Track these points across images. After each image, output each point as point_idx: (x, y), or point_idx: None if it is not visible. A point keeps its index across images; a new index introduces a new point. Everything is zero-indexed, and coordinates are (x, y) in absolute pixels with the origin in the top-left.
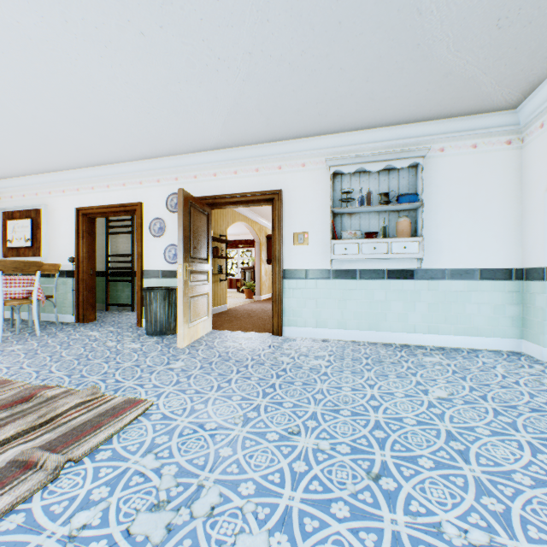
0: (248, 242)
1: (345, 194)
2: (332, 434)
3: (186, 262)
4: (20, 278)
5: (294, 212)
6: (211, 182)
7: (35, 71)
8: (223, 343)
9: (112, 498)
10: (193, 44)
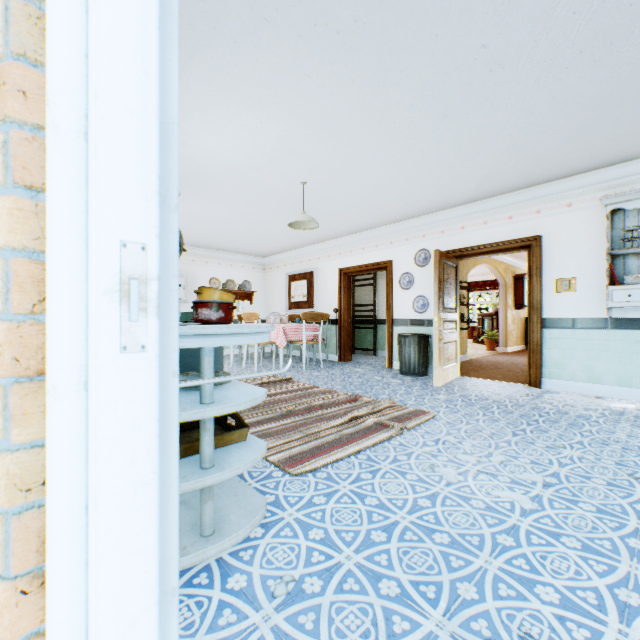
0: (486, 283)
1: (629, 232)
2: (597, 454)
3: (440, 313)
4: (309, 325)
5: (556, 257)
6: (458, 235)
7: (342, 187)
8: (475, 387)
9: (438, 446)
10: (460, 145)
